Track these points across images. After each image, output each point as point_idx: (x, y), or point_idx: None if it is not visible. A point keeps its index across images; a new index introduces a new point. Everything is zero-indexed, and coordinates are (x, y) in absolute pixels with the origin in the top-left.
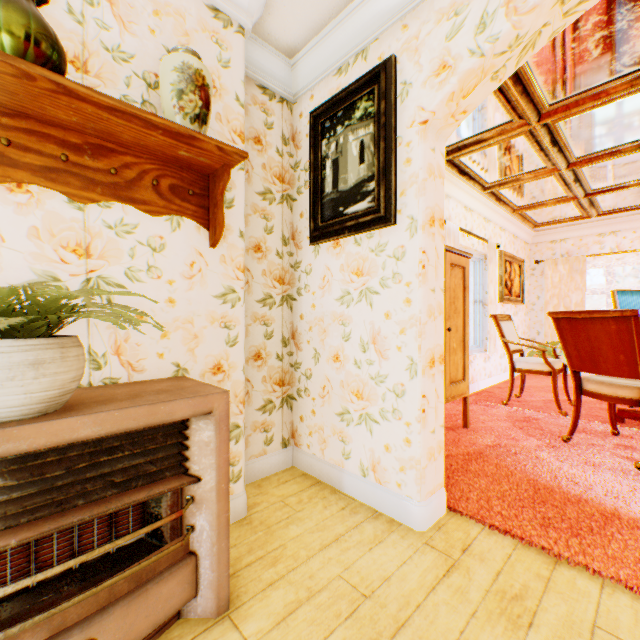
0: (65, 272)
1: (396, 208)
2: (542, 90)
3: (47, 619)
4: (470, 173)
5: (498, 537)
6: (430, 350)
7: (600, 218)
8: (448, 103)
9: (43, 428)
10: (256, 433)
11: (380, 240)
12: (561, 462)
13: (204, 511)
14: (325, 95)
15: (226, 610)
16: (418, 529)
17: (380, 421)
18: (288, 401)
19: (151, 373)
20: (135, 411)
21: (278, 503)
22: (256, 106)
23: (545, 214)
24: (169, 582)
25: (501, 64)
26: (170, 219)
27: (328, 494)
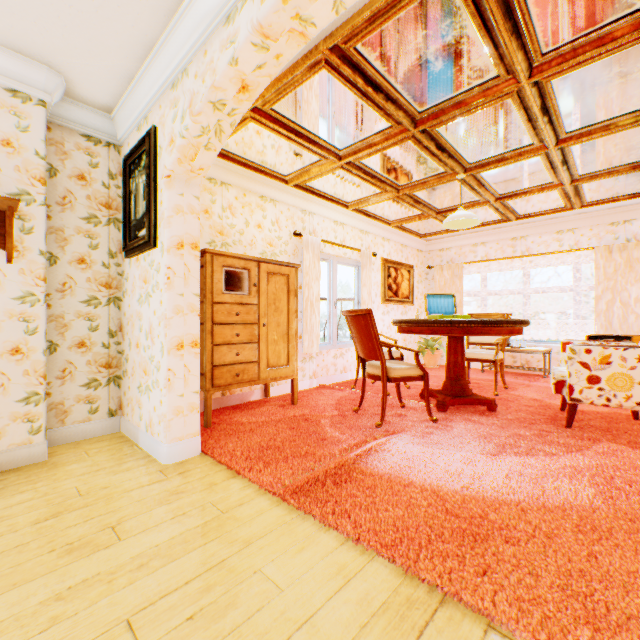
0: None
1: (157, 235)
2: (326, 140)
3: None
4: (324, 195)
5: (216, 466)
6: (178, 337)
7: (471, 231)
8: (181, 164)
9: None
10: (80, 404)
11: (153, 258)
12: (333, 425)
13: None
14: (134, 144)
15: None
16: (164, 463)
17: (153, 390)
18: (116, 380)
19: None
20: None
21: (80, 453)
22: (80, 151)
23: (421, 227)
24: None
25: (206, 141)
26: None
27: (126, 447)
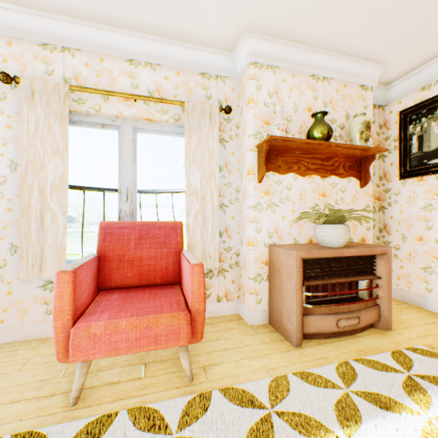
0: (319, 203)
1: None
2: None
3: (348, 305)
4: None
5: None
6: None
7: None
8: None
9: (348, 250)
10: None
11: None
12: None
13: (381, 290)
14: (410, 101)
15: (390, 330)
16: None
17: None
18: None
19: None
20: (366, 249)
21: None
22: None
23: None
24: (372, 310)
25: None
26: (346, 179)
27: (416, 308)
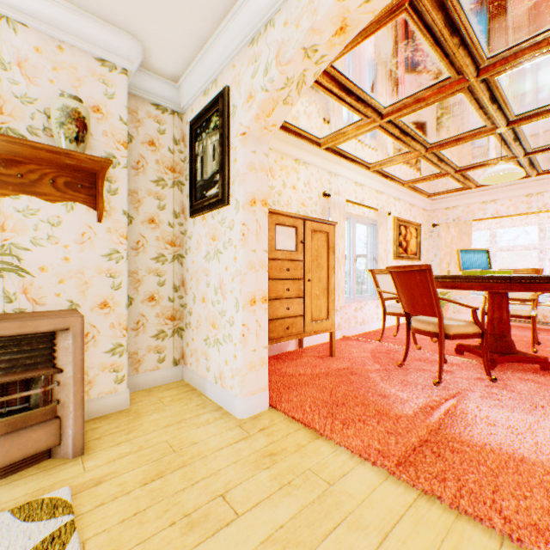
0: None
1: (230, 193)
2: (374, 98)
3: None
4: (351, 157)
5: (292, 423)
6: (251, 293)
7: (481, 189)
8: (257, 121)
9: None
10: (151, 354)
11: (223, 215)
12: (383, 380)
13: (66, 391)
14: (198, 110)
15: (82, 455)
16: (239, 417)
17: (223, 343)
18: (179, 332)
19: (51, 306)
20: (10, 324)
21: (156, 401)
22: (151, 119)
23: (432, 186)
24: (38, 431)
25: (286, 95)
26: (66, 204)
27: (194, 396)
